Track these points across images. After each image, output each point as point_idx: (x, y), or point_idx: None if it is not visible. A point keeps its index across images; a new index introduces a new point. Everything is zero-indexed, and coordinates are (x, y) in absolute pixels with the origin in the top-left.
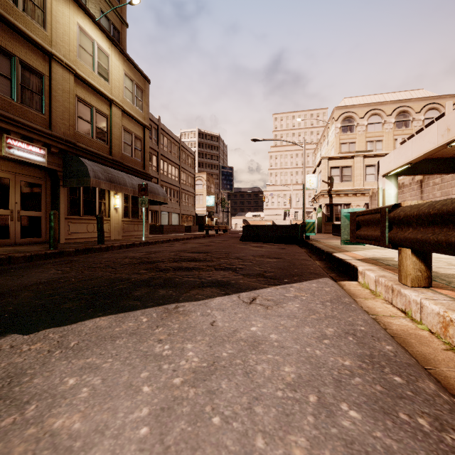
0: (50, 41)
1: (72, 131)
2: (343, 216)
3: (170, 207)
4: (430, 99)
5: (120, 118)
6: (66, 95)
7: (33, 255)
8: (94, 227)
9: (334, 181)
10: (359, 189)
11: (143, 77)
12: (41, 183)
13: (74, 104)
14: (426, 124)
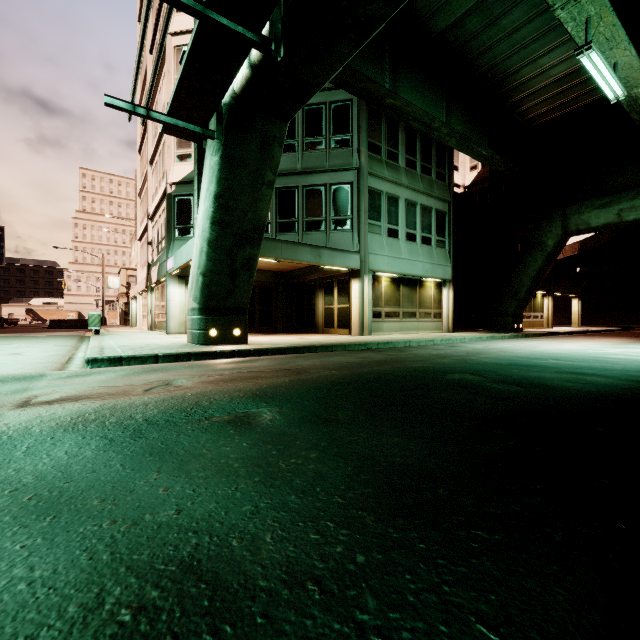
0: None
1: None
2: None
3: None
4: None
5: None
6: None
7: None
8: None
9: (131, 286)
10: None
11: None
12: None
13: None
14: None
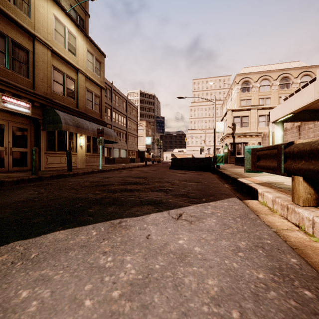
0: (33, 26)
1: (49, 90)
2: (246, 151)
3: (120, 145)
4: (304, 68)
5: (84, 82)
6: (45, 65)
7: (19, 180)
8: (65, 159)
9: (236, 126)
10: (254, 132)
11: (100, 53)
12: (27, 128)
13: (51, 72)
14: (303, 86)
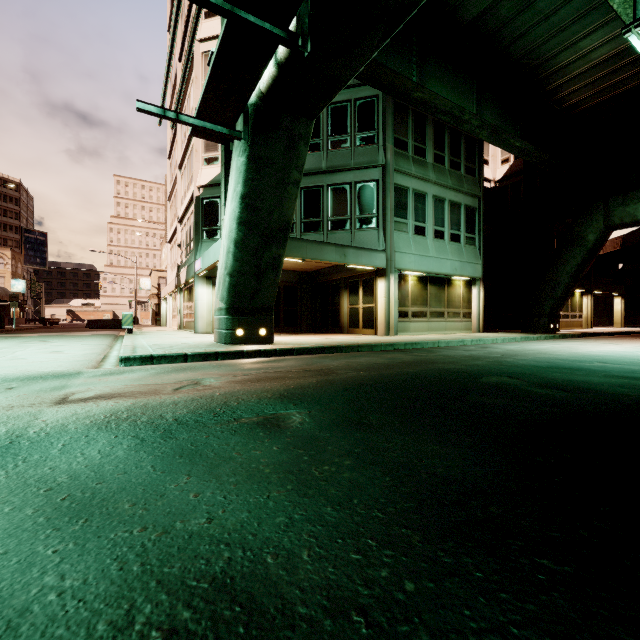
0: None
1: None
2: None
3: None
4: None
5: None
6: None
7: None
8: None
9: (162, 287)
10: None
11: None
12: None
13: None
14: None
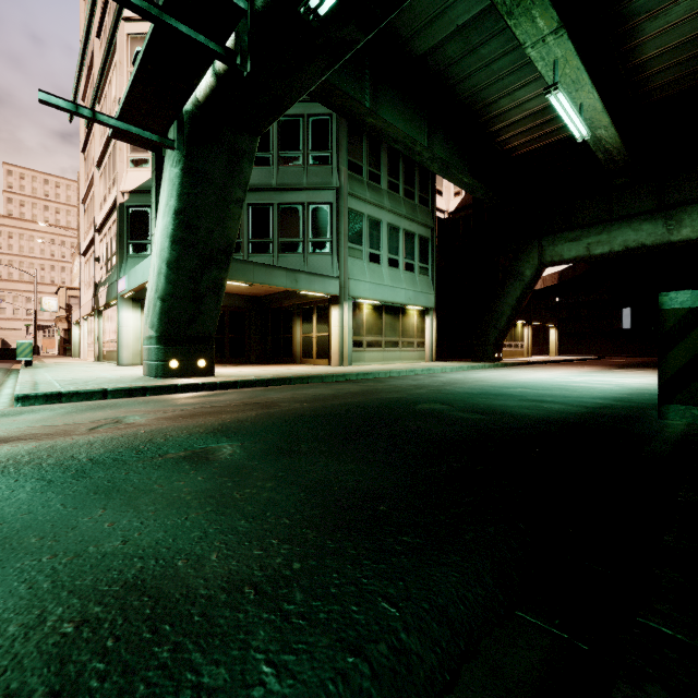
0: None
1: None
2: None
3: None
4: None
5: None
6: None
7: None
8: None
9: (73, 309)
10: None
11: None
12: None
13: None
14: None
